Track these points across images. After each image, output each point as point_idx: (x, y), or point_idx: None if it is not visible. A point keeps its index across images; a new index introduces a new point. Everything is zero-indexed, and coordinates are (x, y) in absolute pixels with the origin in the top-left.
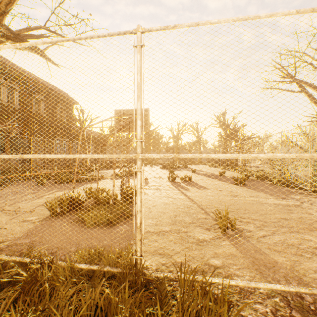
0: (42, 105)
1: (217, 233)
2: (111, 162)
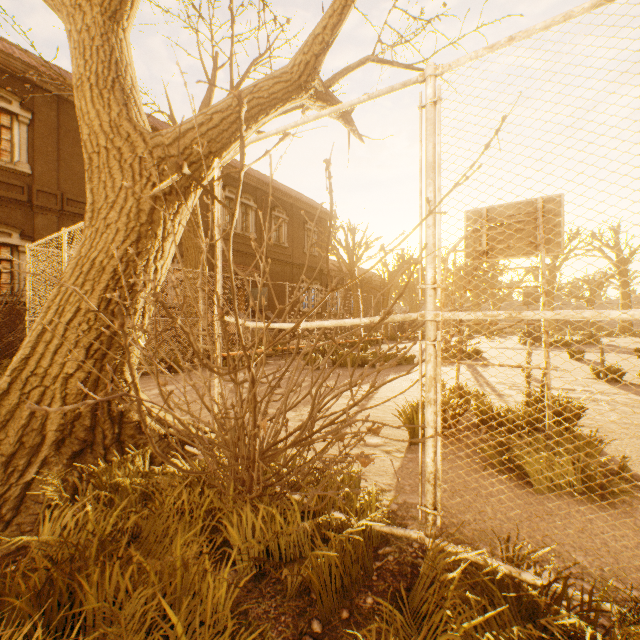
0: (283, 228)
1: None
2: (399, 327)
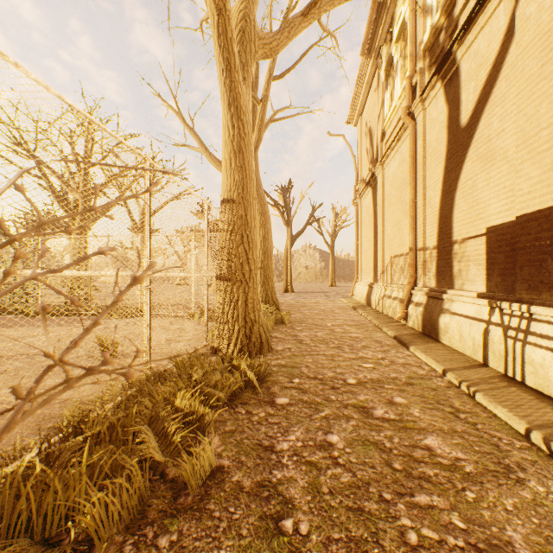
0: None
1: None
2: None
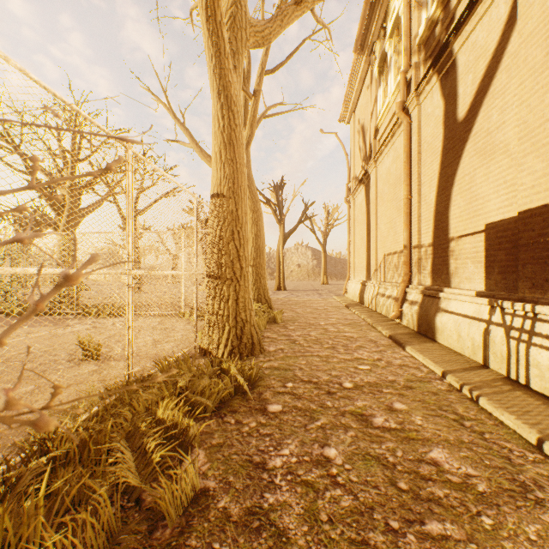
0: None
1: (92, 363)
2: None
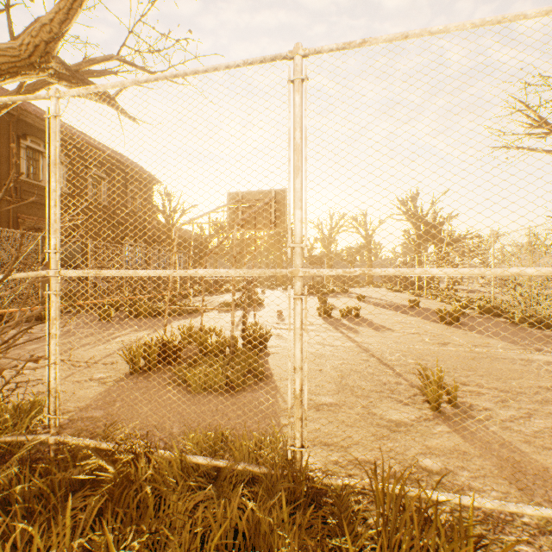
0: (103, 187)
1: (423, 411)
2: (215, 282)
